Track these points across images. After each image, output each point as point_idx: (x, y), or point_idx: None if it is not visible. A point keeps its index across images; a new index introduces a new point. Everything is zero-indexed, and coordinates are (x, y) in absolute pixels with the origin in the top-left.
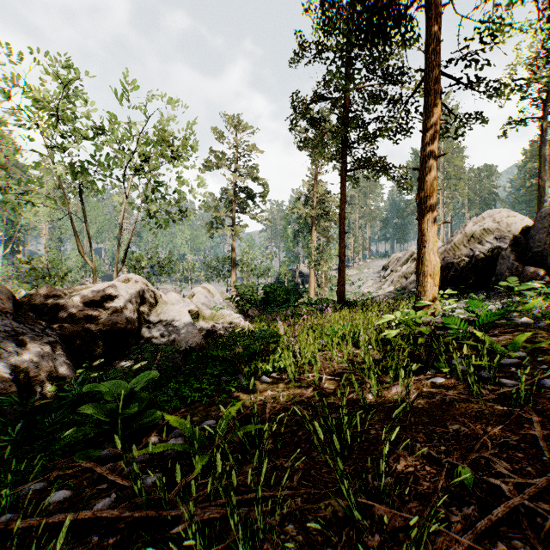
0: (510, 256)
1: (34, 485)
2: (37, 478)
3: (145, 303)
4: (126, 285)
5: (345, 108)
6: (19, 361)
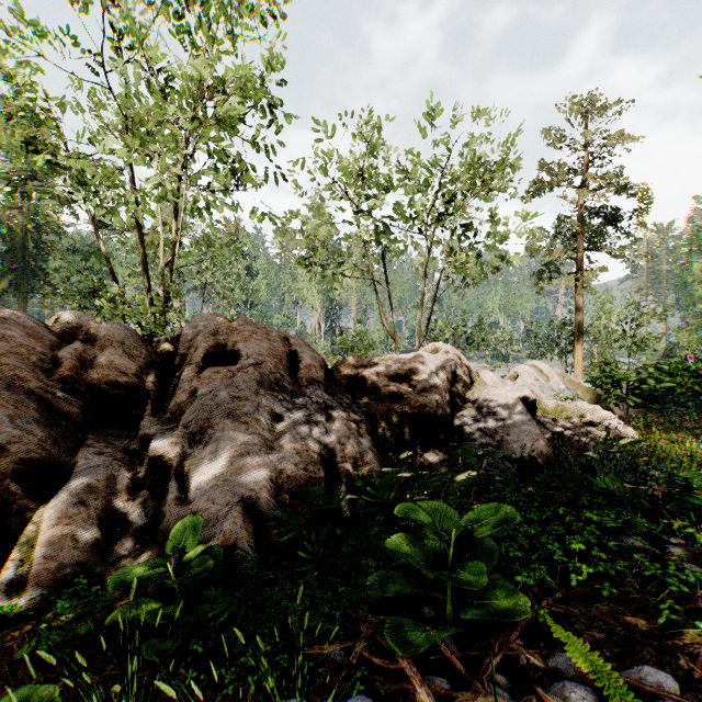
0: None
1: (333, 651)
2: (336, 640)
3: (457, 382)
4: (435, 357)
5: None
6: (326, 440)
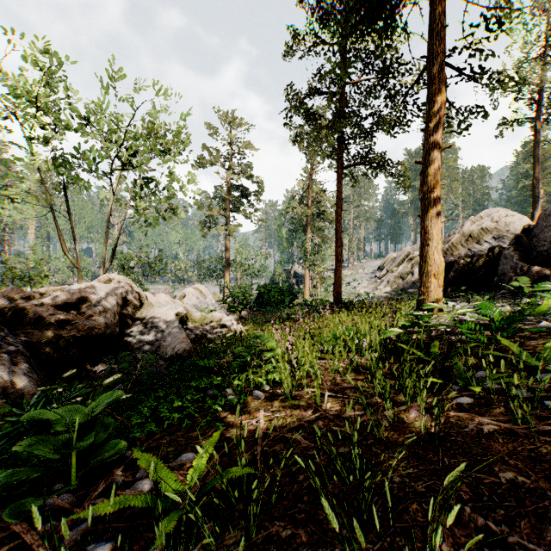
0: (514, 255)
1: None
2: None
3: (129, 306)
4: (107, 286)
5: (342, 102)
6: None
